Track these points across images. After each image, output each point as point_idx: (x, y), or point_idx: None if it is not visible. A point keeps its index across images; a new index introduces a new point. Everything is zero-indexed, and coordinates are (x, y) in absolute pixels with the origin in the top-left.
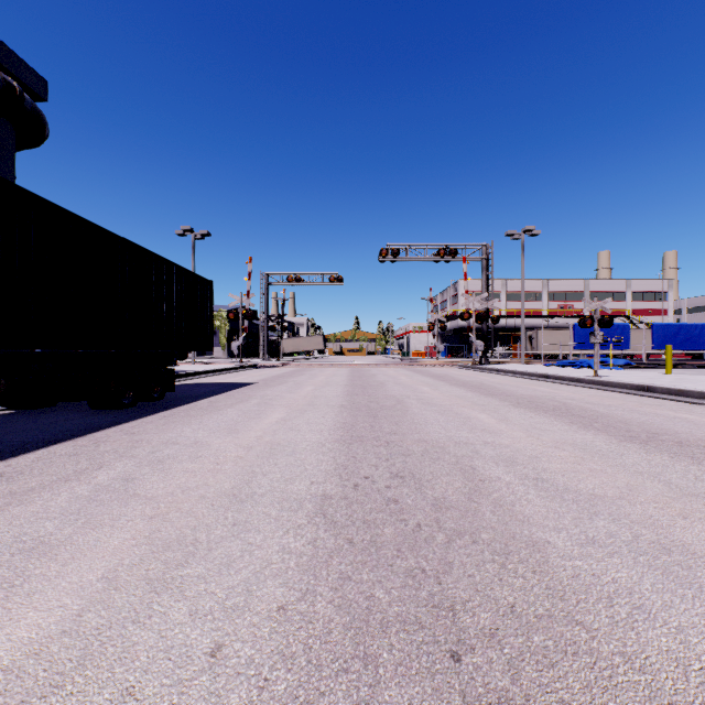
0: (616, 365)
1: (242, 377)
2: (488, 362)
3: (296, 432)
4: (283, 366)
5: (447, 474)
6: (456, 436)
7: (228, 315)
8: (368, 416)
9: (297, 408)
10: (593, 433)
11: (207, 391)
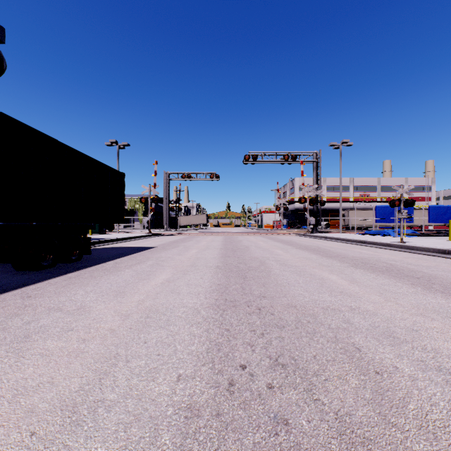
0: (405, 233)
1: (148, 242)
2: (317, 232)
3: (176, 295)
4: (179, 234)
5: (333, 359)
6: (321, 300)
7: (141, 200)
8: (239, 277)
9: (182, 268)
10: (442, 296)
11: (118, 253)
